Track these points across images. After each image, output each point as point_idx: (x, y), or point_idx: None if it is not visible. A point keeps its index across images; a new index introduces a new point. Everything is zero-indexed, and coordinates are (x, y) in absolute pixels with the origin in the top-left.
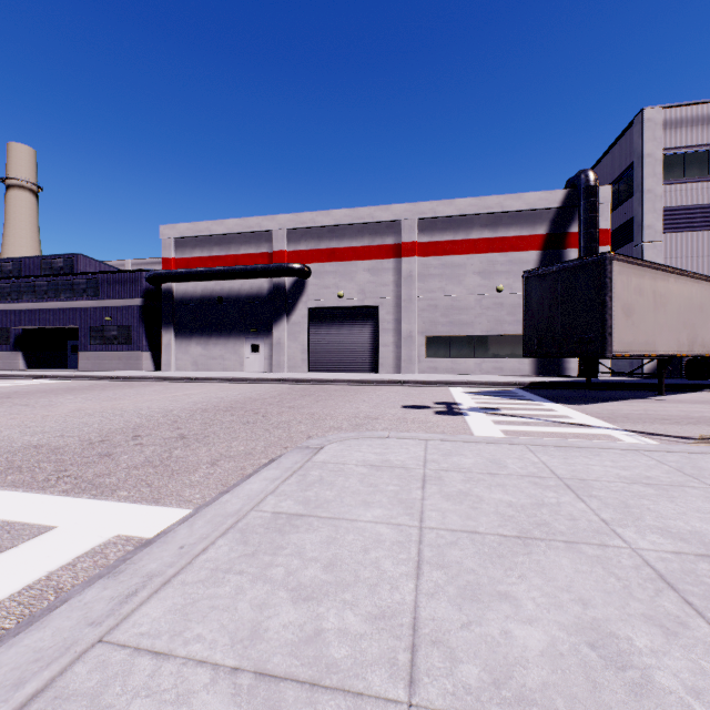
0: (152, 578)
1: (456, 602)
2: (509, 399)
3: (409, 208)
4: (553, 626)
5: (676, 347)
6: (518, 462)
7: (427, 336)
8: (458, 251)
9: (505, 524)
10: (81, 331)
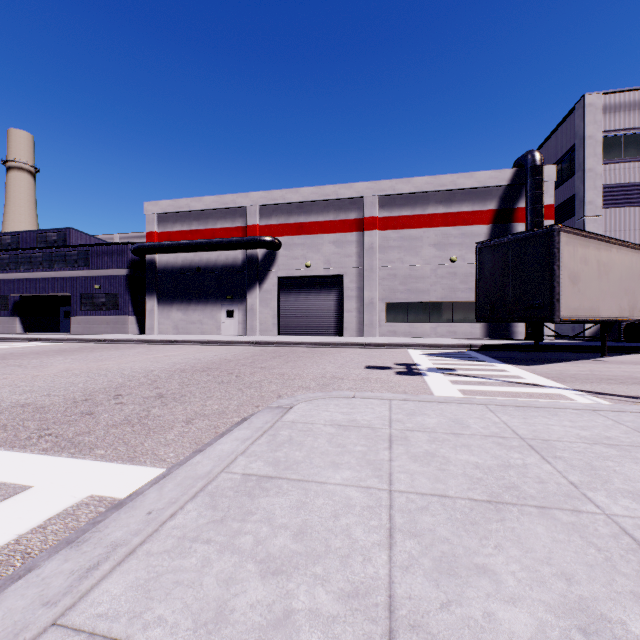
0: (116, 548)
1: (432, 577)
2: (464, 361)
3: (371, 185)
4: (538, 606)
5: (618, 313)
6: (480, 421)
7: (387, 303)
8: (415, 225)
9: (474, 487)
10: (73, 298)
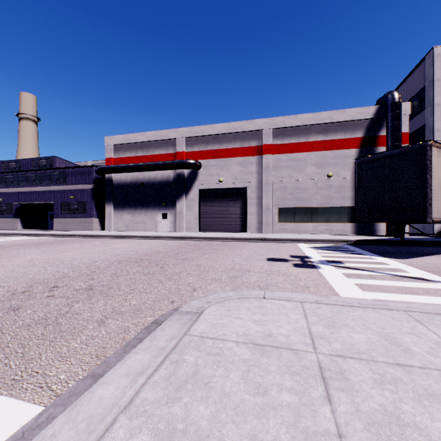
0: None
1: None
2: (346, 254)
3: (267, 121)
4: None
5: None
6: (418, 340)
7: (279, 208)
8: (301, 150)
9: None
10: (55, 205)
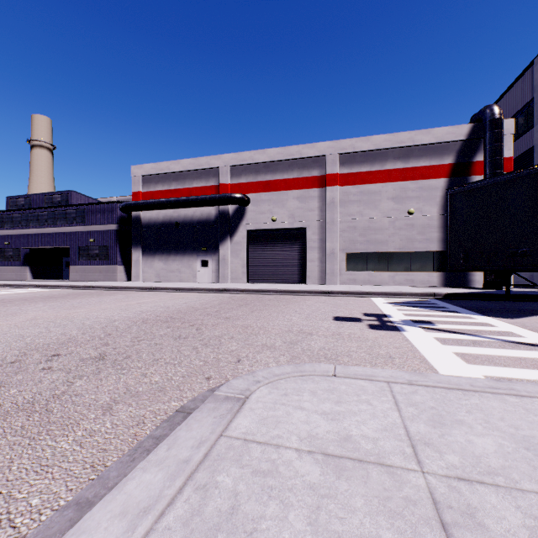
0: None
1: None
2: (435, 311)
3: (332, 144)
4: None
5: None
6: None
7: (347, 253)
8: (374, 180)
9: None
10: (72, 250)
